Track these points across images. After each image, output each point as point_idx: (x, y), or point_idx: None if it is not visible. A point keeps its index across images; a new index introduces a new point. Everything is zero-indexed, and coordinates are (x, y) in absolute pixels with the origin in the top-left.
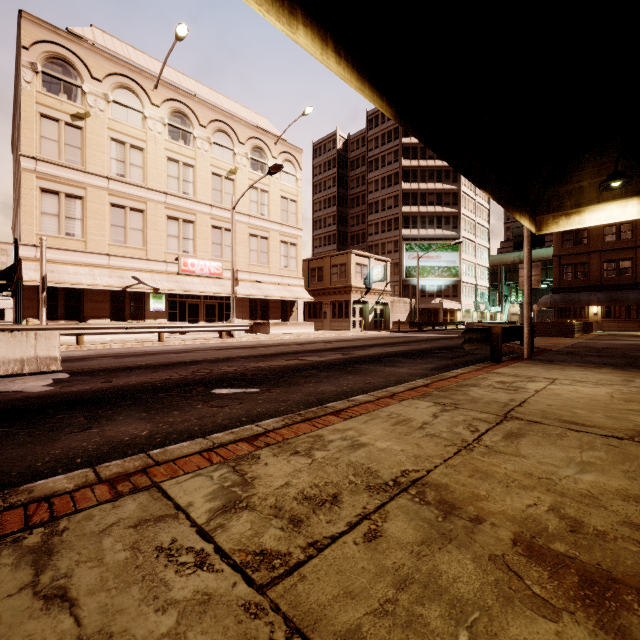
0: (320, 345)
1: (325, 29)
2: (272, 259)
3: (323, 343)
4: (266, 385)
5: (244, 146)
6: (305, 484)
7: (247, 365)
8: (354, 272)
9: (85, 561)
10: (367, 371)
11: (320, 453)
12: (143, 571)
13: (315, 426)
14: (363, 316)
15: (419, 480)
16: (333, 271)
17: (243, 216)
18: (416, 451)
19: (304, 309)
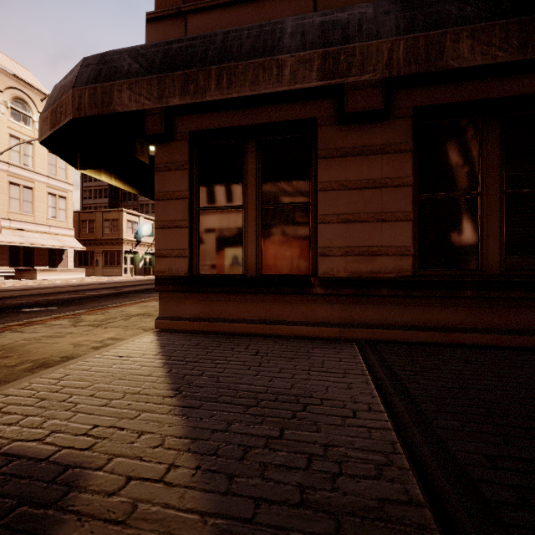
0: (95, 286)
1: (111, 172)
2: (38, 209)
3: (98, 285)
4: (62, 305)
5: (2, 93)
6: (104, 318)
7: (35, 299)
8: (126, 227)
9: (36, 330)
10: (133, 296)
11: (108, 314)
12: (59, 329)
13: (104, 310)
14: (134, 264)
15: (144, 314)
16: (105, 225)
17: (1, 163)
18: (146, 310)
19: (74, 257)
